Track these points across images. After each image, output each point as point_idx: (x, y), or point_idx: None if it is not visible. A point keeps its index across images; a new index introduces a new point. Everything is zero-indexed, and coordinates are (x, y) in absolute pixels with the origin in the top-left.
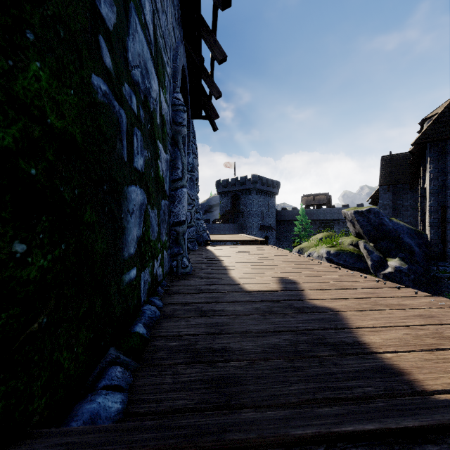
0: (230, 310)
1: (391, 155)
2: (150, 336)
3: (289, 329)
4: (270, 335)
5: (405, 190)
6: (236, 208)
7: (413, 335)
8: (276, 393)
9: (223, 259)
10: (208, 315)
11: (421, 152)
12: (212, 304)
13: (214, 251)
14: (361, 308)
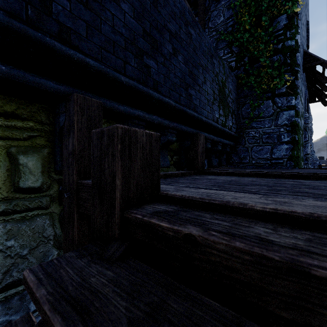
0: None
1: None
2: None
3: None
4: None
5: None
6: None
7: None
8: None
9: None
10: None
11: None
12: None
13: None
14: None
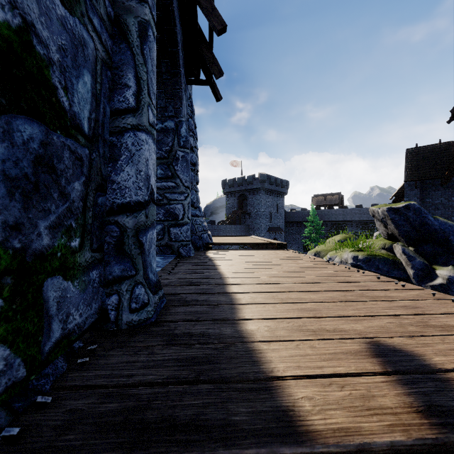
0: None
1: (418, 147)
2: None
3: None
4: None
5: (435, 187)
6: (243, 209)
7: None
8: None
9: (229, 276)
10: None
11: None
12: None
13: (215, 259)
14: None
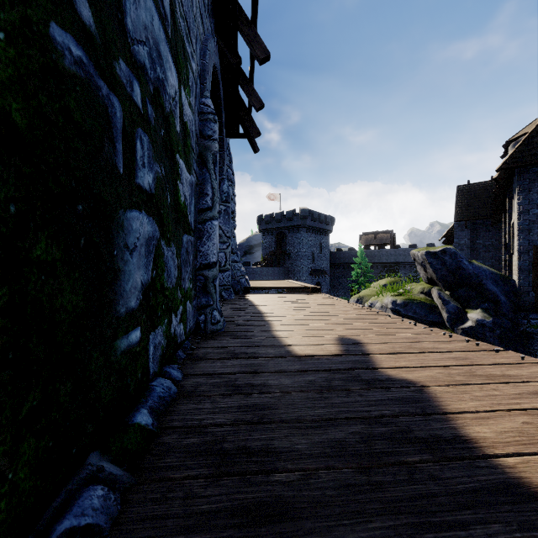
0: (274, 384)
1: (469, 184)
2: (157, 427)
3: (358, 415)
4: (331, 424)
5: (486, 227)
6: (282, 249)
7: (537, 425)
8: (348, 536)
9: (266, 312)
10: (243, 392)
11: (508, 179)
12: (250, 375)
13: (254, 301)
14: (454, 381)
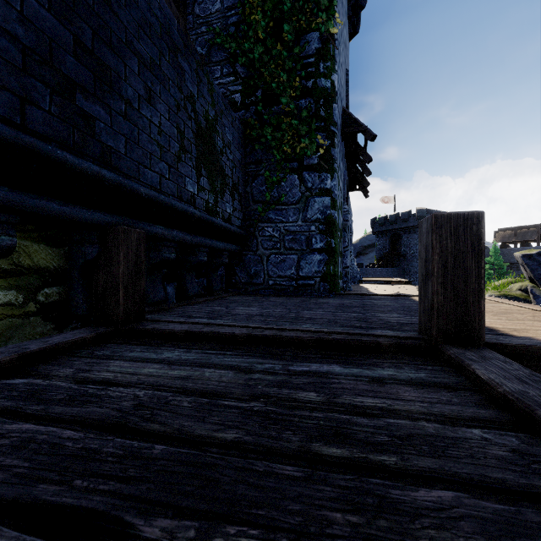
0: None
1: None
2: None
3: None
4: None
5: None
6: (397, 250)
7: None
8: None
9: (370, 288)
10: None
11: None
12: None
13: (365, 286)
14: None
